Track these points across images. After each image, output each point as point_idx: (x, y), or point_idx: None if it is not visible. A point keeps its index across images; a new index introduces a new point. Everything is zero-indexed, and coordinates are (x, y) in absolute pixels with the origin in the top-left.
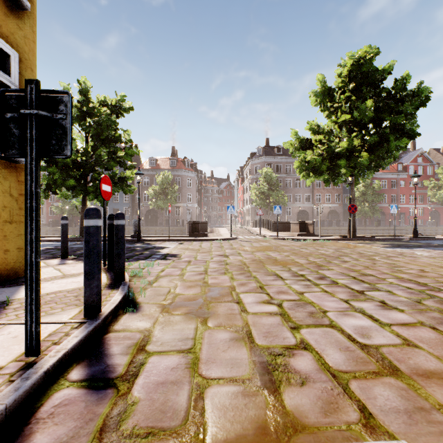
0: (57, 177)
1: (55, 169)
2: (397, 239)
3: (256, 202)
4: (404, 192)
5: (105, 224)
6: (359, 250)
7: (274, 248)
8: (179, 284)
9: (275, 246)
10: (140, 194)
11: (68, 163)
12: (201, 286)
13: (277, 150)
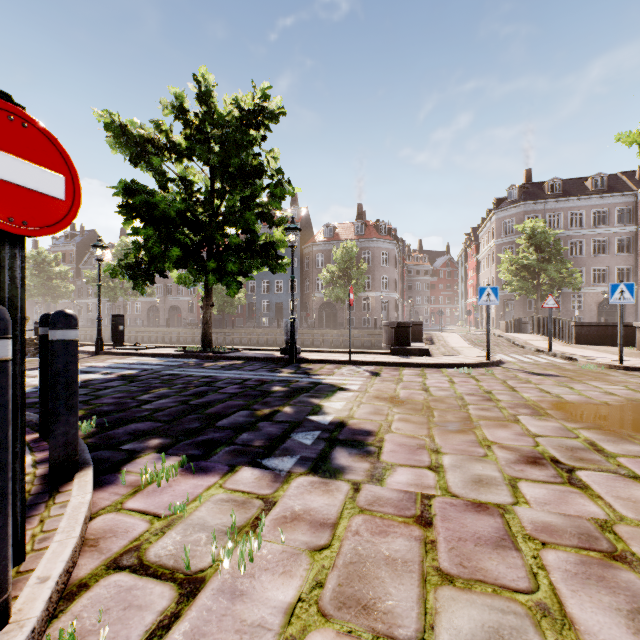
0: (152, 244)
1: (150, 230)
2: None
3: (511, 285)
4: None
5: (14, 354)
6: None
7: None
8: None
9: None
10: (310, 281)
11: (173, 220)
12: None
13: (551, 187)
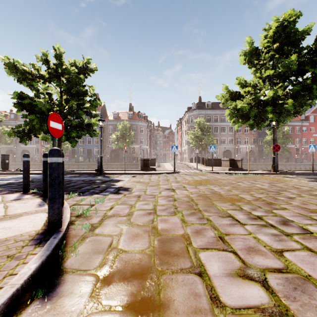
0: (35, 123)
1: (33, 116)
2: (315, 173)
3: (192, 144)
4: (306, 136)
5: None
6: (291, 184)
7: (213, 181)
8: (124, 231)
9: (213, 179)
10: (106, 139)
11: (44, 112)
12: (149, 234)
13: (208, 105)
